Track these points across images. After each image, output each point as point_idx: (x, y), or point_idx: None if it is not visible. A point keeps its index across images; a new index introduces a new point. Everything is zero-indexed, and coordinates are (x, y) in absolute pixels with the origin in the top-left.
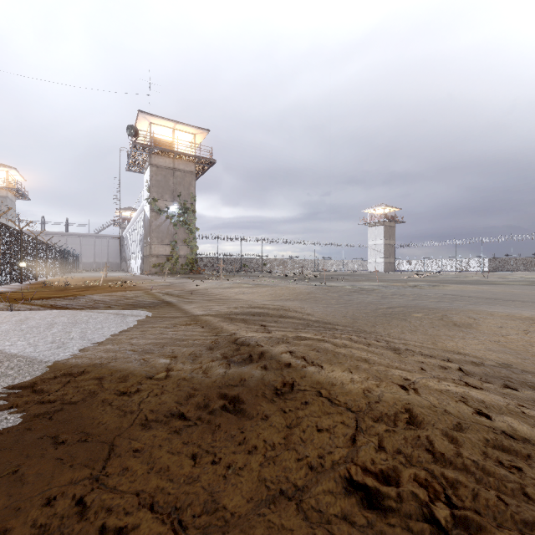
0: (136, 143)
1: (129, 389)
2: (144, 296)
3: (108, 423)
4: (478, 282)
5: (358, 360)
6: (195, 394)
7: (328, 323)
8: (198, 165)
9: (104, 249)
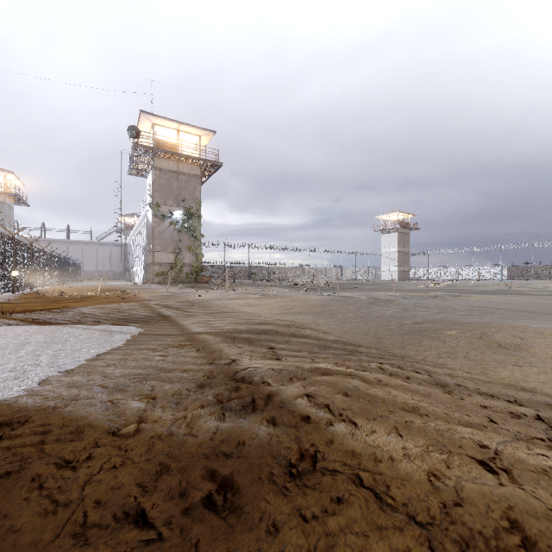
0: (138, 145)
1: (78, 455)
2: (139, 308)
3: (23, 529)
4: (502, 292)
5: (403, 410)
6: (169, 468)
7: (349, 343)
8: (204, 168)
9: (107, 257)
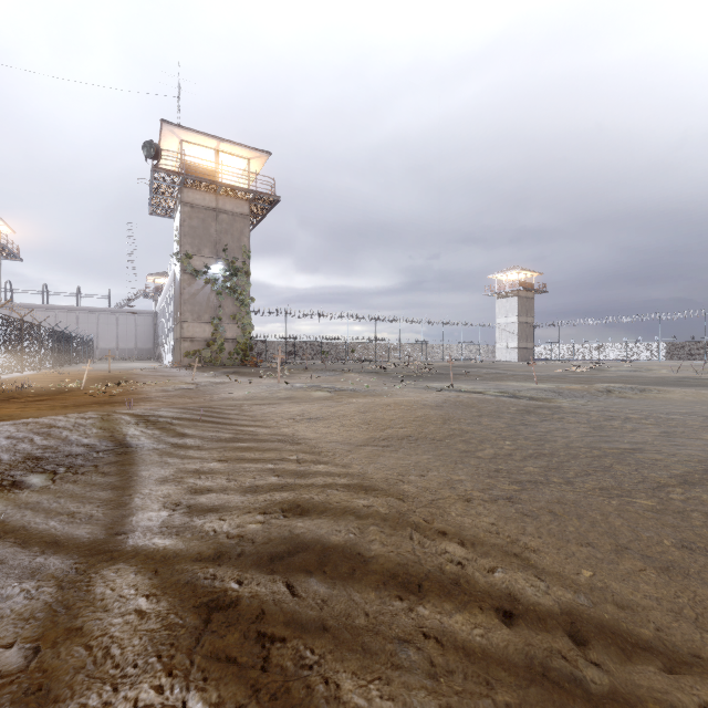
0: (158, 168)
1: None
2: (92, 428)
3: None
4: (696, 383)
5: None
6: None
7: (623, 635)
8: (254, 205)
9: (131, 330)
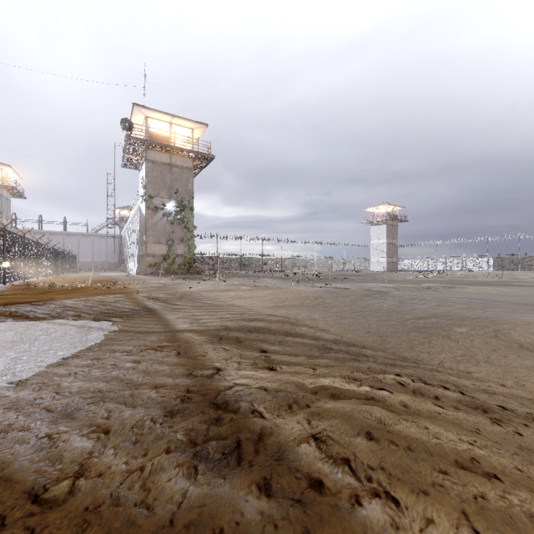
0: (131, 137)
1: None
2: (125, 301)
3: None
4: (494, 284)
5: (457, 465)
6: None
7: (351, 344)
8: (196, 161)
9: (103, 248)
